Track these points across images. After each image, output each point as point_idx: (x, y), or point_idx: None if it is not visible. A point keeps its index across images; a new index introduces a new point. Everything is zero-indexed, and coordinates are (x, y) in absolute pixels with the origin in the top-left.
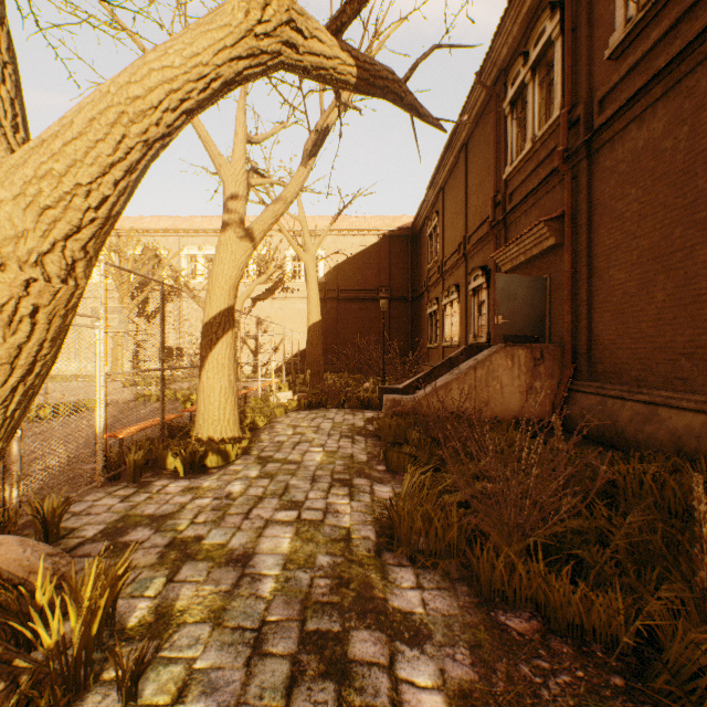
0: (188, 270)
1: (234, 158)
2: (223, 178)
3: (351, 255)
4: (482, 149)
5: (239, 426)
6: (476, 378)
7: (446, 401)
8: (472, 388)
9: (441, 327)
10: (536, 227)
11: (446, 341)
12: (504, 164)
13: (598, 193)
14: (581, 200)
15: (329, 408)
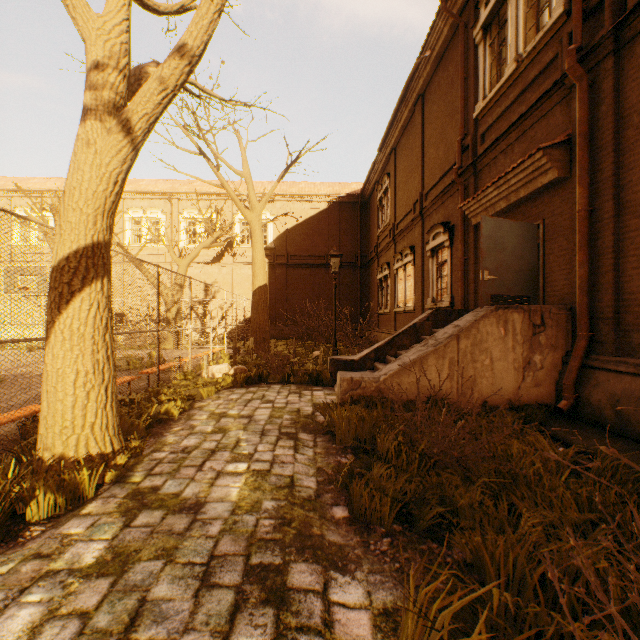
0: (133, 233)
1: (106, 8)
2: (83, 32)
3: (301, 221)
4: (442, 94)
5: (115, 432)
6: (459, 350)
7: (421, 381)
8: (454, 363)
9: (393, 292)
10: (530, 158)
11: (399, 307)
12: (473, 101)
13: (633, 98)
14: (603, 113)
15: (272, 383)
